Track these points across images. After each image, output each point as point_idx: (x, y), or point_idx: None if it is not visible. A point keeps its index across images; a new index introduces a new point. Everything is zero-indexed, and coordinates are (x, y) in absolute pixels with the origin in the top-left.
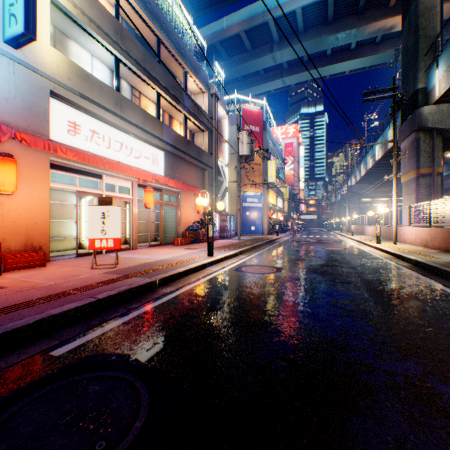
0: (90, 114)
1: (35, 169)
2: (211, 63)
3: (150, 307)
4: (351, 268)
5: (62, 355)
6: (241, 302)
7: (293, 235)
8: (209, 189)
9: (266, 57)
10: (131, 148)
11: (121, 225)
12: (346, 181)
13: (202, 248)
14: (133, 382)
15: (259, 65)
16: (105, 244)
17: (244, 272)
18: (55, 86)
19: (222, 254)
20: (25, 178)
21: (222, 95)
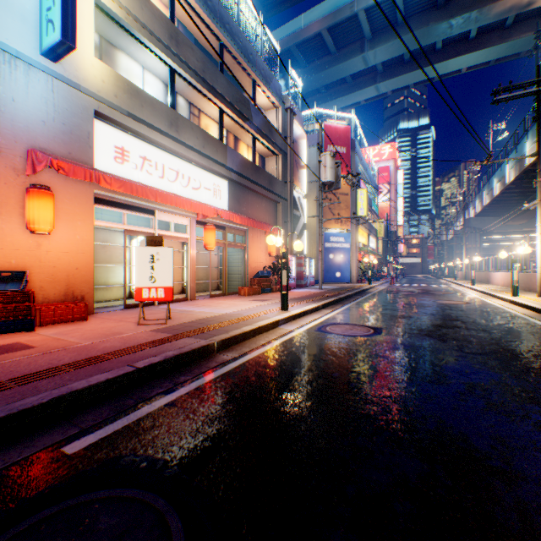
0: (140, 137)
1: (76, 204)
2: (285, 73)
3: (203, 381)
4: (482, 331)
5: (76, 453)
6: (328, 380)
7: (390, 284)
8: (282, 226)
9: (354, 59)
10: (188, 177)
11: (178, 270)
12: (463, 213)
13: (274, 300)
14: (165, 516)
15: (345, 70)
16: (154, 294)
17: (329, 333)
18: (100, 105)
19: (300, 307)
20: (65, 215)
21: (299, 110)
